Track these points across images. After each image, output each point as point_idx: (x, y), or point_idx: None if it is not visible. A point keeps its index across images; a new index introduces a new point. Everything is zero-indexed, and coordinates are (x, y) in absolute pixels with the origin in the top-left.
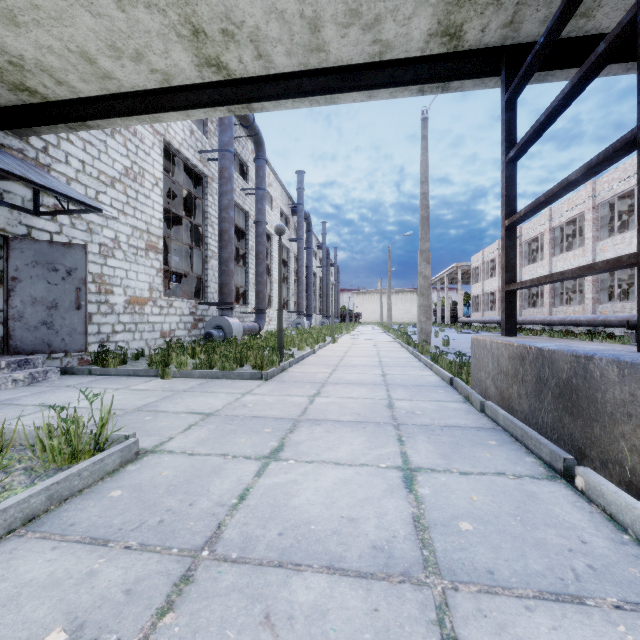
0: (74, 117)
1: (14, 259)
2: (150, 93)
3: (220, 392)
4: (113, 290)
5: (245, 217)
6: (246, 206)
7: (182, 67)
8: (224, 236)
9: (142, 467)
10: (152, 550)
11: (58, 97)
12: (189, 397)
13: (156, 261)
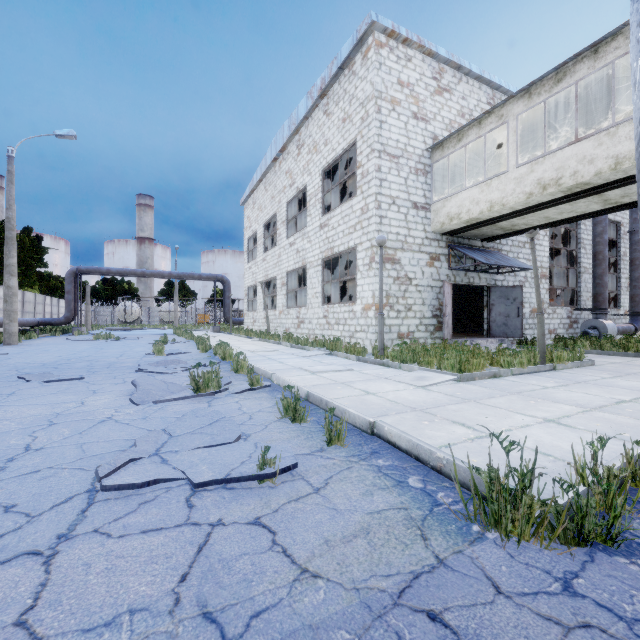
0: (525, 231)
1: (492, 296)
2: (572, 219)
3: (615, 359)
4: (524, 305)
5: (616, 227)
6: (617, 217)
7: (593, 208)
8: (598, 256)
9: (598, 366)
10: (616, 372)
11: (522, 228)
12: (598, 358)
13: (545, 284)
